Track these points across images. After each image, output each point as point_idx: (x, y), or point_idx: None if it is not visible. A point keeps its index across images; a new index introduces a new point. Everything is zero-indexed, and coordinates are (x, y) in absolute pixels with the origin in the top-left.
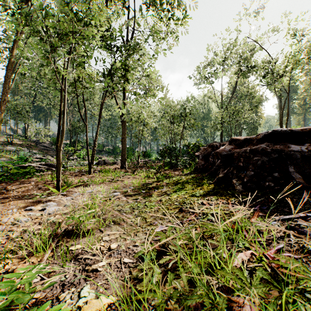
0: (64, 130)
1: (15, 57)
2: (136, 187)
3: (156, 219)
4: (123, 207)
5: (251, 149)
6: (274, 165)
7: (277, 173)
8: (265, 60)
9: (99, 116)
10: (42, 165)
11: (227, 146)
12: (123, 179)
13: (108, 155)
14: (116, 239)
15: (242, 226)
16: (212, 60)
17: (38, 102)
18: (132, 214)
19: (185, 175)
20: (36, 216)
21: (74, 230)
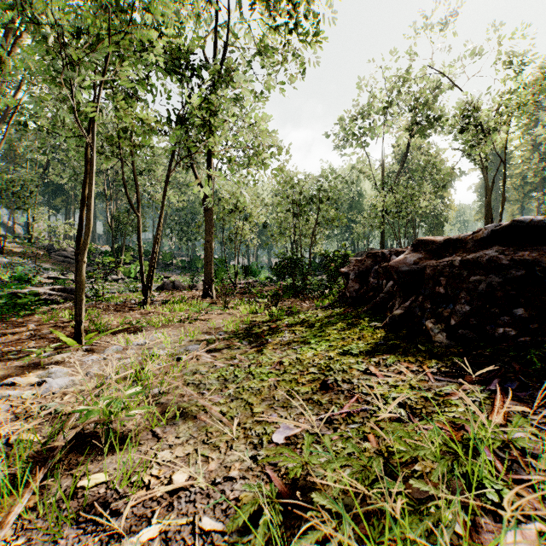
0: (91, 223)
1: (0, 85)
2: (232, 333)
3: (273, 407)
4: (204, 378)
5: (464, 260)
6: (515, 292)
7: (522, 308)
8: (462, 103)
9: (163, 200)
10: (55, 292)
11: (409, 255)
12: (206, 317)
13: (181, 272)
14: (186, 458)
15: (483, 440)
16: (366, 105)
17: (53, 177)
18: (223, 394)
19: (322, 309)
20: (22, 399)
21: (98, 432)
